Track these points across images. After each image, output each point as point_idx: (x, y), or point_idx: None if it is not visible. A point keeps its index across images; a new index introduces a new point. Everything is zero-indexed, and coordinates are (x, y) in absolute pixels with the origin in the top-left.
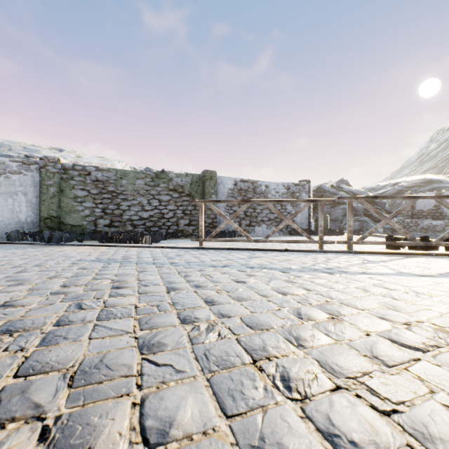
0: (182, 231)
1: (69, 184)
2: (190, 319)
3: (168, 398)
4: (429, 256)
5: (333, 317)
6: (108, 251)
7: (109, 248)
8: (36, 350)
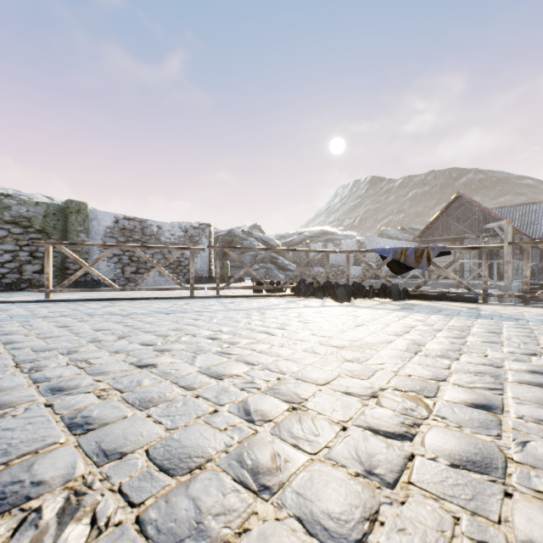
0: (28, 280)
1: None
2: None
3: None
4: (274, 297)
5: (120, 338)
6: None
7: None
8: None
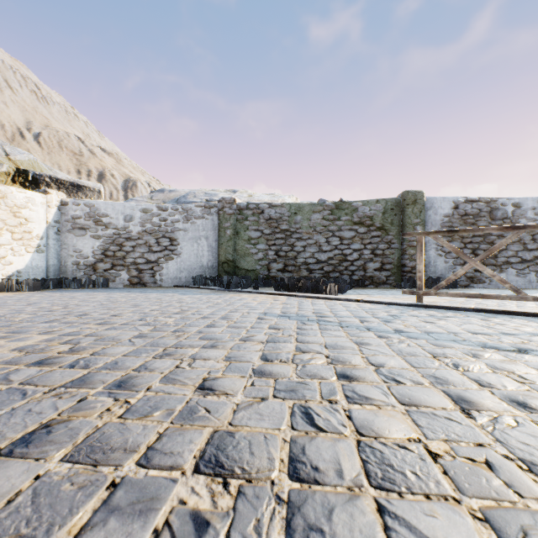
0: (370, 277)
1: (244, 225)
2: None
3: None
4: None
5: None
6: (290, 302)
7: (288, 298)
8: None
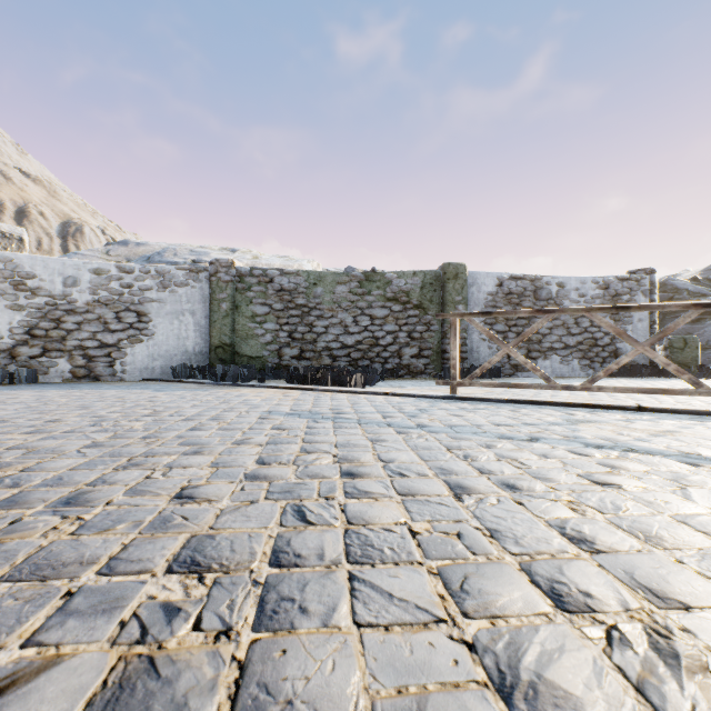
0: (406, 366)
1: (246, 297)
2: (572, 596)
3: None
4: None
5: None
6: (304, 398)
7: (303, 393)
8: (254, 641)
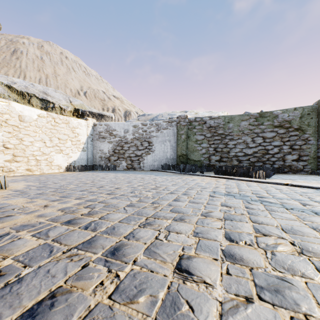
0: (288, 166)
1: (192, 131)
2: None
3: None
4: None
5: None
6: (229, 184)
7: (227, 180)
8: None
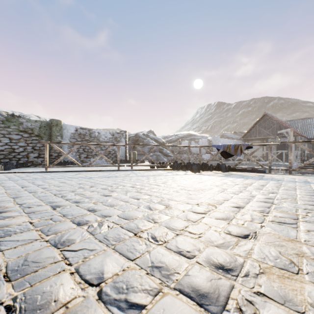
0: (31, 161)
1: None
2: (34, 192)
3: (25, 201)
4: (161, 170)
5: (91, 187)
6: None
7: None
8: None
